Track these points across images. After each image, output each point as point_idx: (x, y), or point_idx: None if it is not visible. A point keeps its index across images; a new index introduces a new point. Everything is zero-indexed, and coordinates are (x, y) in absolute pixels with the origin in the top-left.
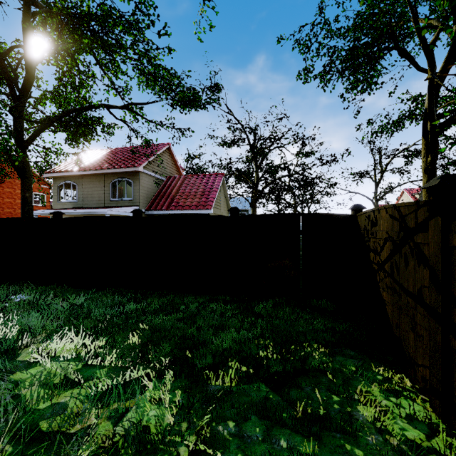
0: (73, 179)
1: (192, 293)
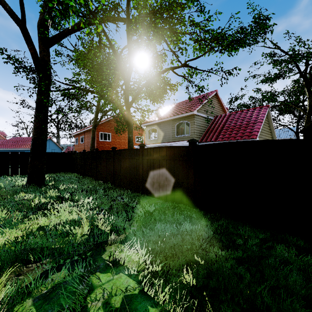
0: (155, 125)
1: (247, 222)
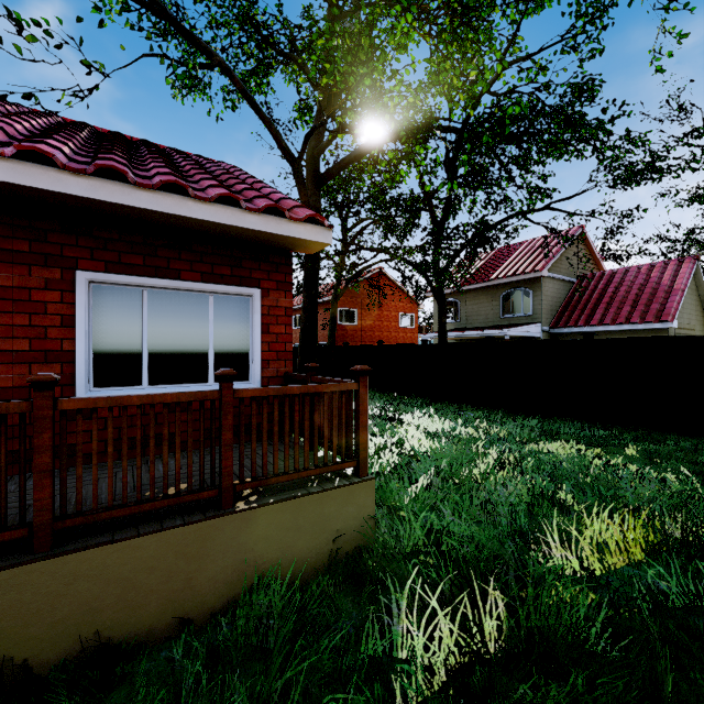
0: (454, 295)
1: (674, 433)
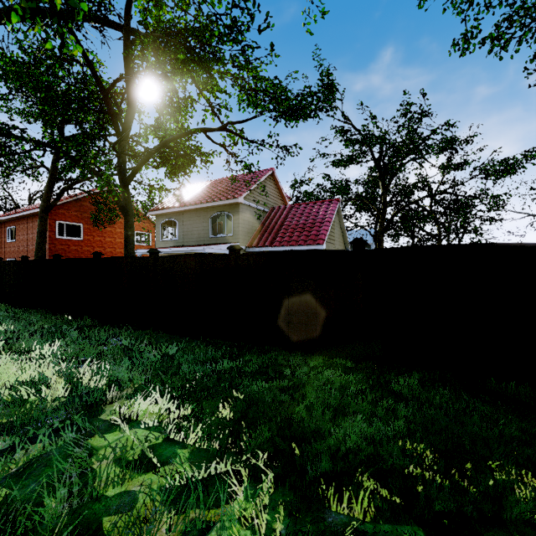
0: (174, 216)
1: (300, 352)
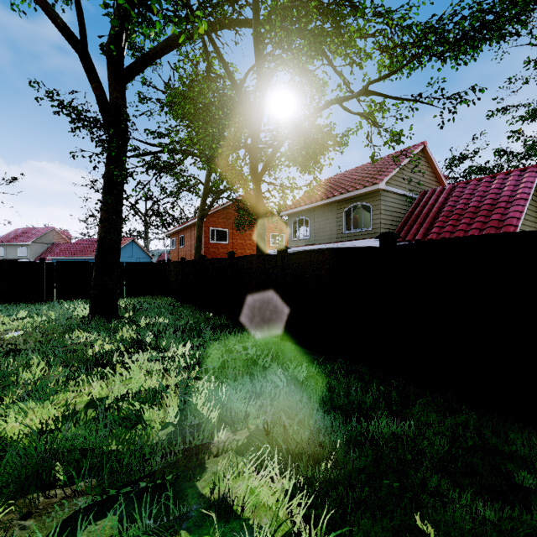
0: (305, 213)
1: (530, 424)
